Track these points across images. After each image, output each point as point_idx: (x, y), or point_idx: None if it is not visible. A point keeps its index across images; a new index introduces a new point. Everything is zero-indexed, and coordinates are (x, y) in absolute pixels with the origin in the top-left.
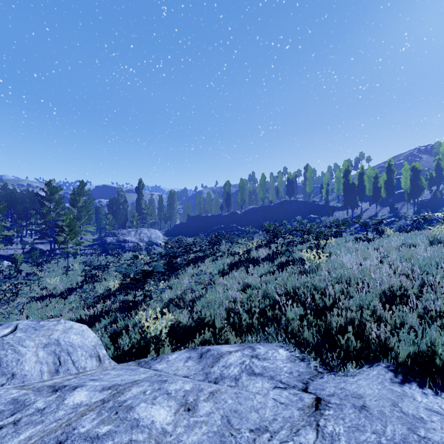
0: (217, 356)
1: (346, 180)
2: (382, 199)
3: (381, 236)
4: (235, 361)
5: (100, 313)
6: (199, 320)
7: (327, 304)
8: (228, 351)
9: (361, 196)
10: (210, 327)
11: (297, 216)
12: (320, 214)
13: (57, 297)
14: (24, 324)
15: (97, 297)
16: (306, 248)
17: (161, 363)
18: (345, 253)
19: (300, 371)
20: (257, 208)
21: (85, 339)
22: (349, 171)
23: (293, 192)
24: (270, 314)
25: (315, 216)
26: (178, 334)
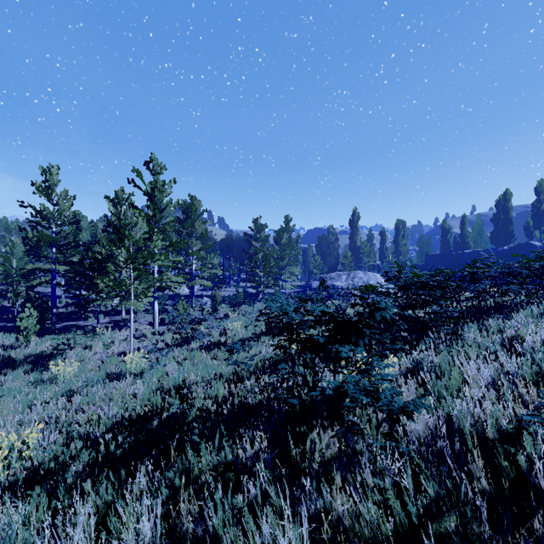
0: None
1: None
2: None
3: None
4: None
5: (228, 411)
6: None
7: None
8: None
9: None
10: None
11: None
12: None
13: None
14: None
15: (262, 362)
16: None
17: None
18: None
19: None
20: None
21: None
22: None
23: None
24: None
25: None
26: None
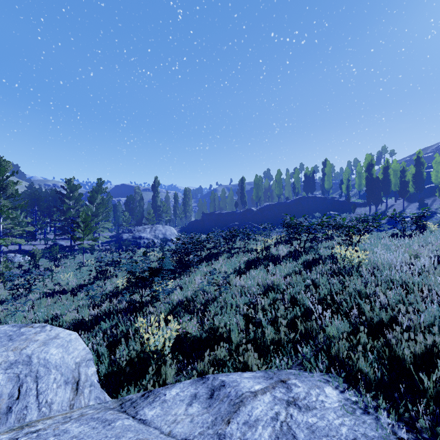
0: (235, 400)
1: (369, 175)
2: (409, 194)
3: (422, 232)
4: (264, 414)
5: (103, 314)
6: (211, 331)
7: (383, 318)
8: (252, 392)
9: (385, 191)
10: (225, 340)
11: (316, 212)
12: (340, 210)
13: (68, 293)
14: (1, 331)
15: (105, 295)
16: (333, 245)
17: (153, 405)
18: (386, 251)
19: (369, 436)
20: (272, 205)
21: (69, 354)
22: (372, 165)
23: (310, 188)
24: (302, 328)
25: (335, 212)
26: (186, 347)
